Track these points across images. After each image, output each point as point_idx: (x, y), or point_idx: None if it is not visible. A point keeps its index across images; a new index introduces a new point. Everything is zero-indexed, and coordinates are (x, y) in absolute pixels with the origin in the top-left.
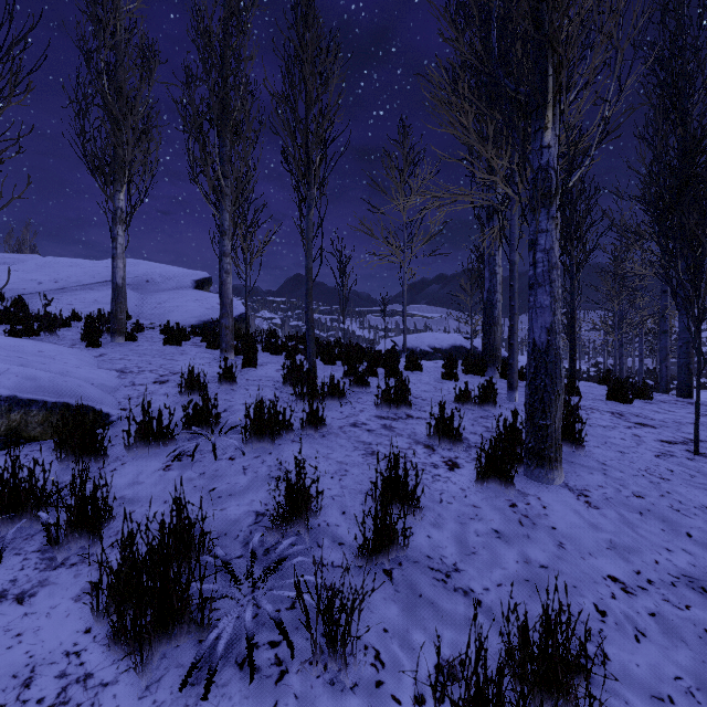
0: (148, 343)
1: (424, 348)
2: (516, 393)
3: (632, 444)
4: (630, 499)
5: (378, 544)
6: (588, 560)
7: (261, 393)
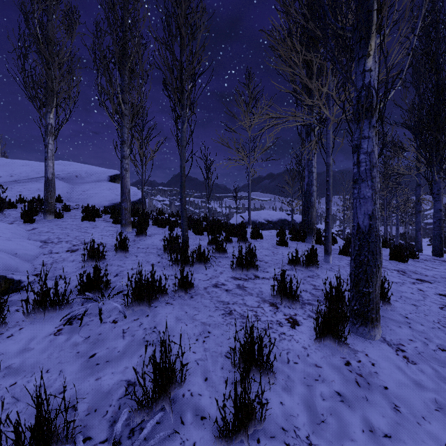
0: (71, 219)
1: (261, 221)
2: (330, 257)
3: (420, 298)
4: (437, 353)
5: (237, 424)
6: (423, 426)
7: (146, 259)
